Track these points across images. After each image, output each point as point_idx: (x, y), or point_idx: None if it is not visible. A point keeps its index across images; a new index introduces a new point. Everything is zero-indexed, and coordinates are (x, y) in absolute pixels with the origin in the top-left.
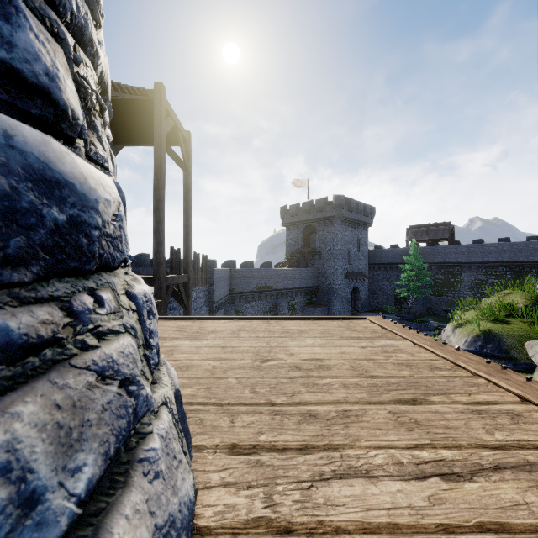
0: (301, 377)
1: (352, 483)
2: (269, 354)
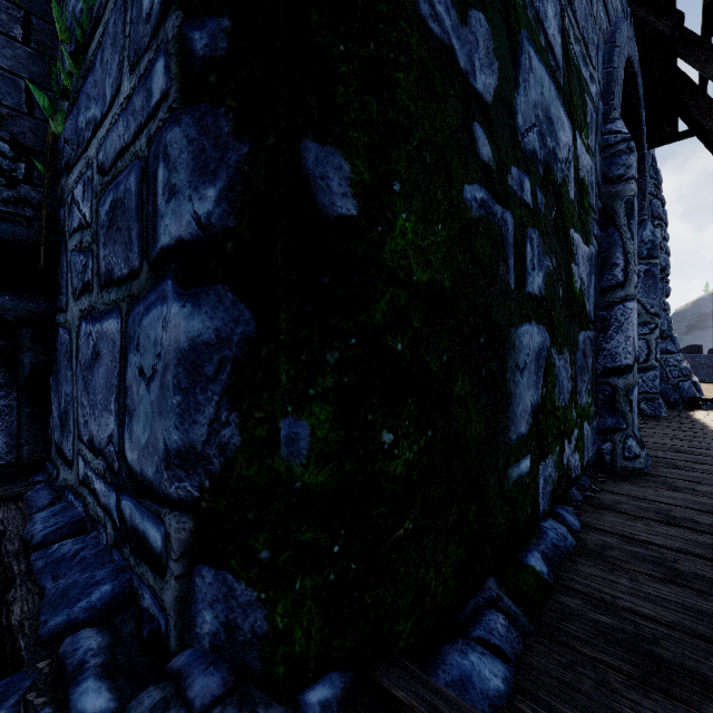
0: None
1: None
2: (711, 388)
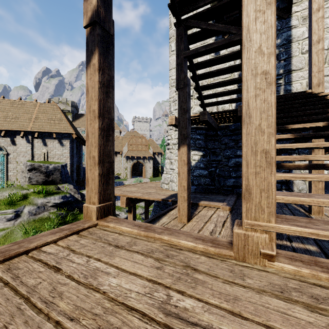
0: (144, 188)
1: (152, 185)
2: (141, 189)
